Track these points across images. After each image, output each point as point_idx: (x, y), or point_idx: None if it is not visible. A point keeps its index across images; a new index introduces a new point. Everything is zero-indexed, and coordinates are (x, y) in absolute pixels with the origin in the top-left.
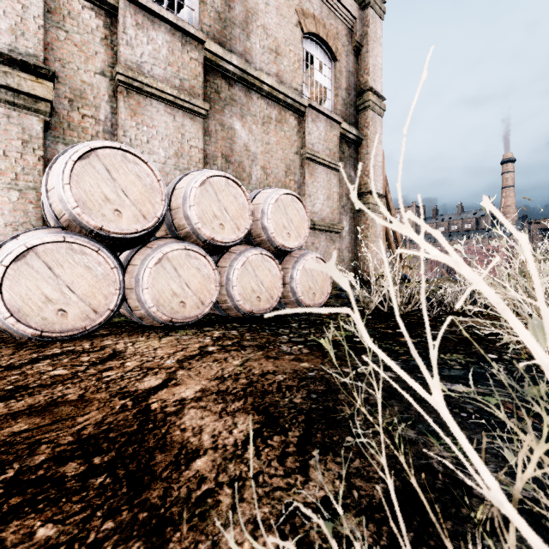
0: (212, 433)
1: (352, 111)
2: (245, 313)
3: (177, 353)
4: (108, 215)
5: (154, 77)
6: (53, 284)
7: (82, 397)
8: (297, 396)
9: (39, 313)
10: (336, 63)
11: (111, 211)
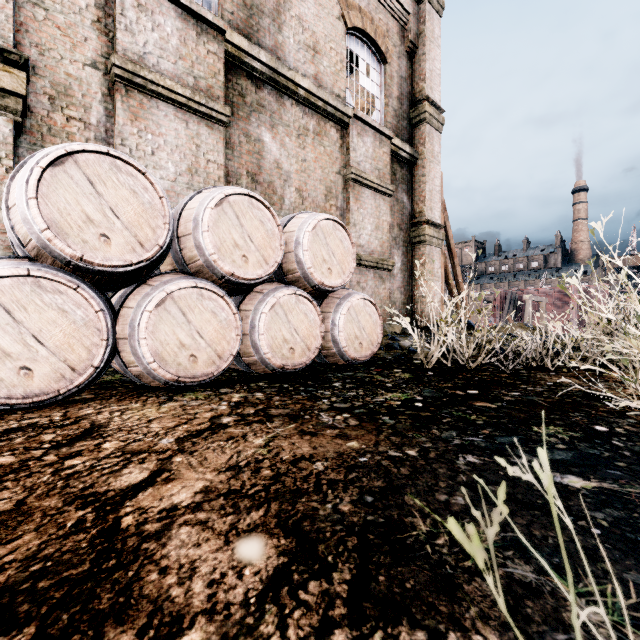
0: (209, 577)
1: (405, 125)
2: (275, 369)
3: (178, 428)
4: (91, 242)
5: (162, 73)
6: (13, 333)
7: (20, 506)
8: (344, 500)
9: None
10: (386, 67)
11: (96, 236)
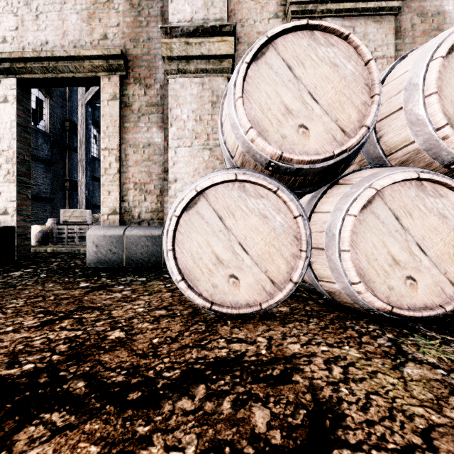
0: None
1: None
2: None
3: None
4: (289, 136)
5: None
6: (224, 240)
7: None
8: None
9: (209, 278)
10: None
11: (294, 129)
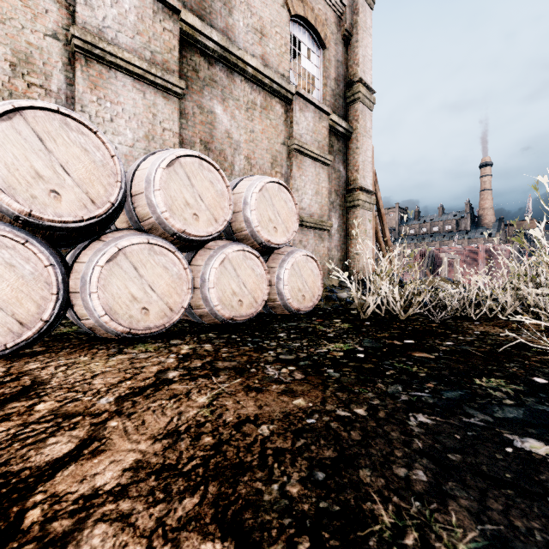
0: None
1: (341, 103)
2: (224, 320)
3: (121, 384)
4: (41, 197)
5: (120, 46)
6: None
7: None
8: (292, 477)
9: None
10: (325, 51)
11: (46, 192)
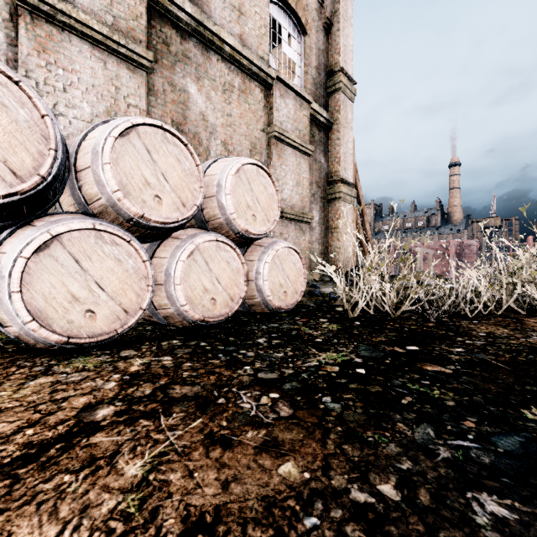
0: None
1: (322, 93)
2: (194, 322)
3: (15, 437)
4: None
5: (75, 6)
6: None
7: None
8: None
9: None
10: (306, 38)
11: None
